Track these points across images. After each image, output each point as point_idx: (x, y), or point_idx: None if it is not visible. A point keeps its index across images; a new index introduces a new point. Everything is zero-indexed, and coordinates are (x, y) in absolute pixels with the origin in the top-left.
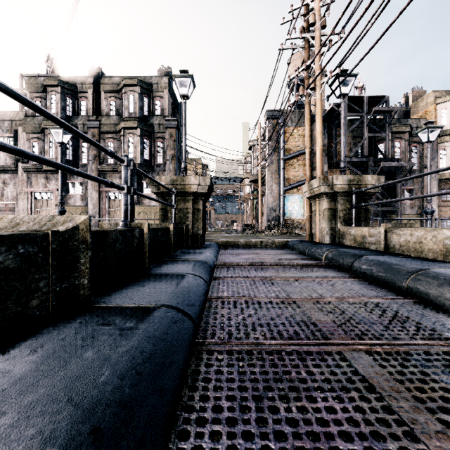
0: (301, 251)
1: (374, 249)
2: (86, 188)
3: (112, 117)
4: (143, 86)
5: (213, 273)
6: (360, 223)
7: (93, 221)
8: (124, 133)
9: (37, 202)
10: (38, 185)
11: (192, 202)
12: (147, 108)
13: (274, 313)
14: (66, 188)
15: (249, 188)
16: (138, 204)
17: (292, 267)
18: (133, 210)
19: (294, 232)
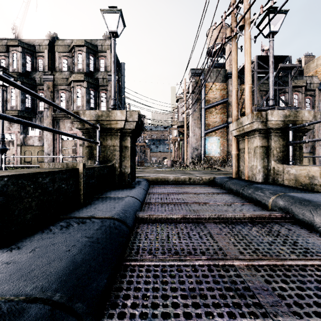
0: (233, 190)
1: None
2: (43, 131)
3: (64, 73)
4: (90, 46)
5: (127, 244)
6: (295, 161)
7: (48, 158)
8: (73, 85)
9: None
10: None
11: (119, 138)
12: (93, 65)
13: None
14: (26, 131)
15: (176, 132)
16: None
17: (239, 221)
18: None
19: (214, 167)
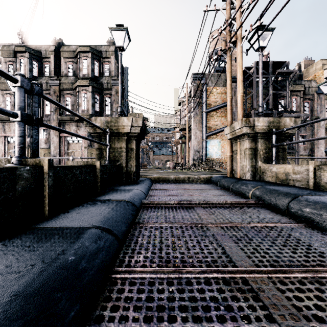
0: (225, 186)
1: (299, 186)
2: (49, 134)
3: (69, 77)
4: (94, 52)
5: (136, 216)
6: (278, 161)
7: (54, 160)
8: (78, 89)
9: (10, 145)
10: (10, 132)
11: (125, 141)
12: (97, 70)
13: (219, 326)
14: None
15: (179, 135)
16: (90, 146)
17: (222, 206)
18: (36, 144)
19: (214, 169)
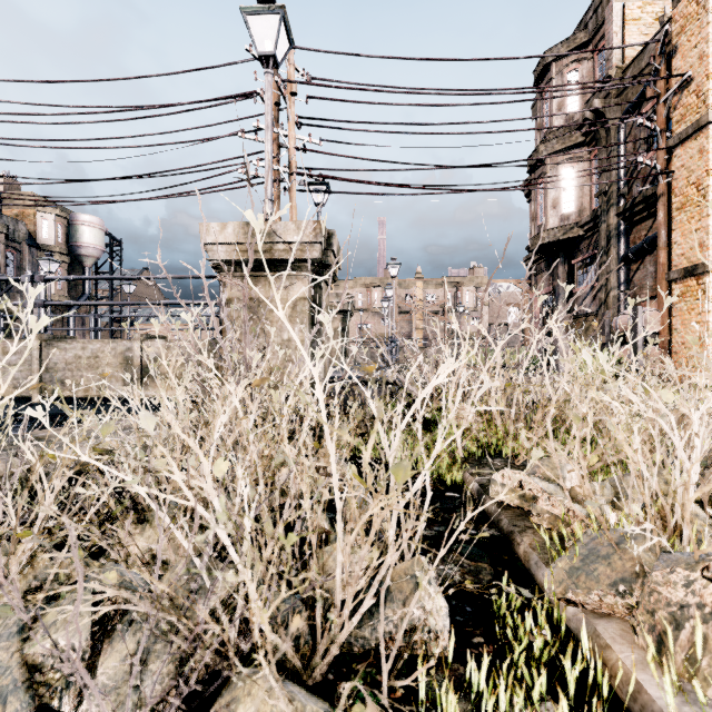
0: None
1: None
2: None
3: None
4: None
5: None
6: None
7: None
8: None
9: None
10: None
11: None
12: None
13: None
14: None
15: None
16: None
17: None
18: None
19: None
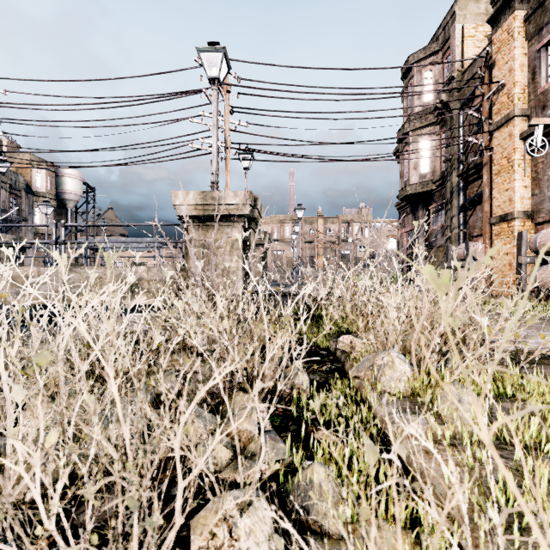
0: None
1: None
2: None
3: None
4: None
5: None
6: None
7: None
8: None
9: None
10: None
11: None
12: None
13: None
14: None
15: None
16: None
17: None
18: None
19: None
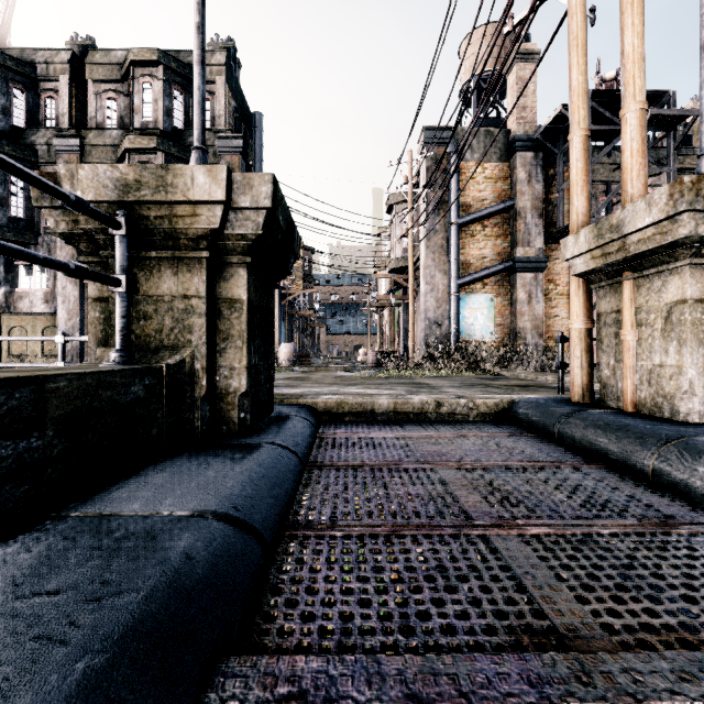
0: (603, 451)
1: None
2: (56, 278)
3: (108, 132)
4: (173, 66)
5: None
6: None
7: (67, 346)
8: (130, 161)
9: None
10: None
11: (205, 271)
12: (181, 114)
13: None
14: (13, 278)
15: (387, 287)
16: None
17: None
18: None
19: (483, 368)
